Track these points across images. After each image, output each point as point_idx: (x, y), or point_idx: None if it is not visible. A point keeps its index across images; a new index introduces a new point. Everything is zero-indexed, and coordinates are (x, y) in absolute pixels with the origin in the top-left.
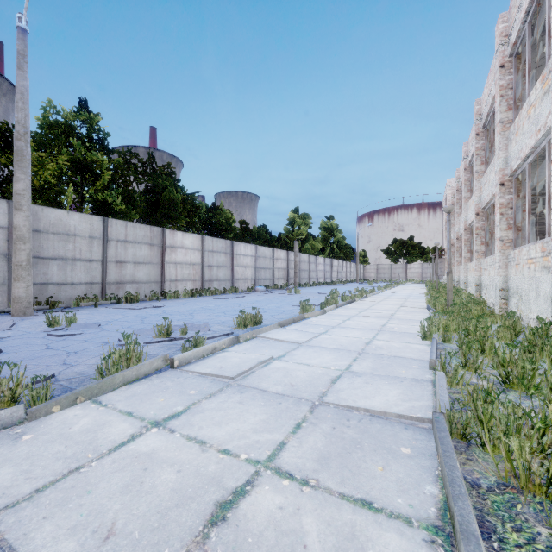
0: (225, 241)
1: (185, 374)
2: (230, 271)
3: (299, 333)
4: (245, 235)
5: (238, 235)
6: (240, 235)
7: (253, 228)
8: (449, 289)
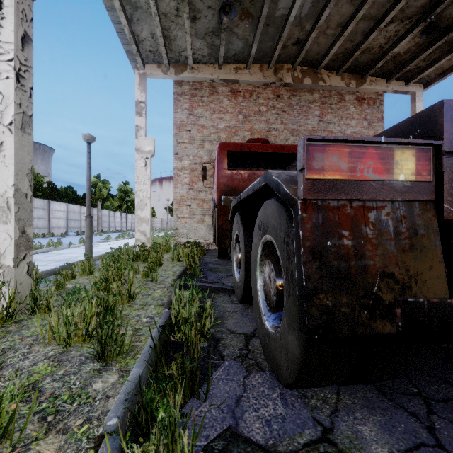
0: (44, 201)
1: (76, 249)
2: (48, 221)
3: (107, 243)
4: (53, 194)
5: (47, 194)
6: (48, 194)
7: (60, 188)
8: (167, 229)
